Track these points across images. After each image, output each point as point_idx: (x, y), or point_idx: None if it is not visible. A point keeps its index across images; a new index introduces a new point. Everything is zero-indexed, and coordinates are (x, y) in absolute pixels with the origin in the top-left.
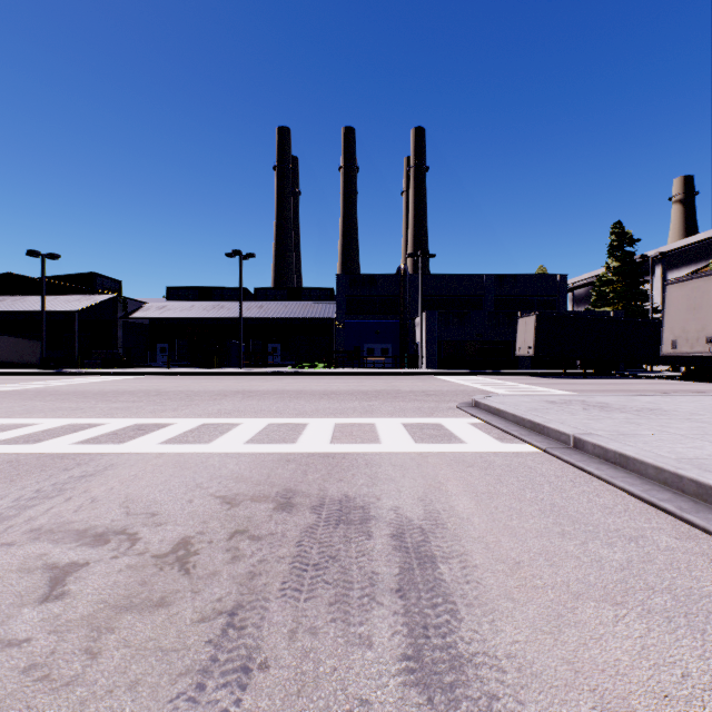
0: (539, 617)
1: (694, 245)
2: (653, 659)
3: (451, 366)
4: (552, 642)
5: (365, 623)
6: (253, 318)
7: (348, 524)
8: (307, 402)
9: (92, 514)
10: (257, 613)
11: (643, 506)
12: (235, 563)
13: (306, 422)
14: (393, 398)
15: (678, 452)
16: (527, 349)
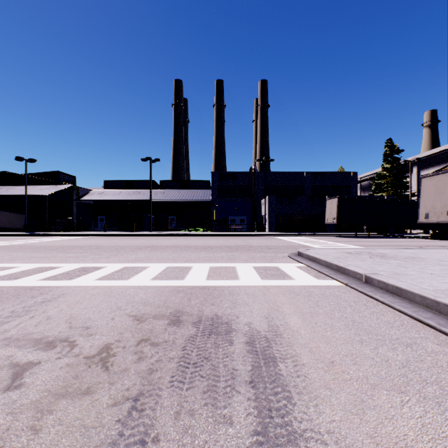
0: (348, 402)
1: (437, 153)
2: (431, 434)
3: (284, 230)
4: (358, 421)
5: (228, 407)
6: (158, 200)
7: (217, 334)
8: (192, 253)
9: (47, 327)
10: (153, 399)
11: (413, 322)
12: (140, 362)
13: (191, 265)
14: (247, 250)
15: (434, 285)
16: (332, 219)
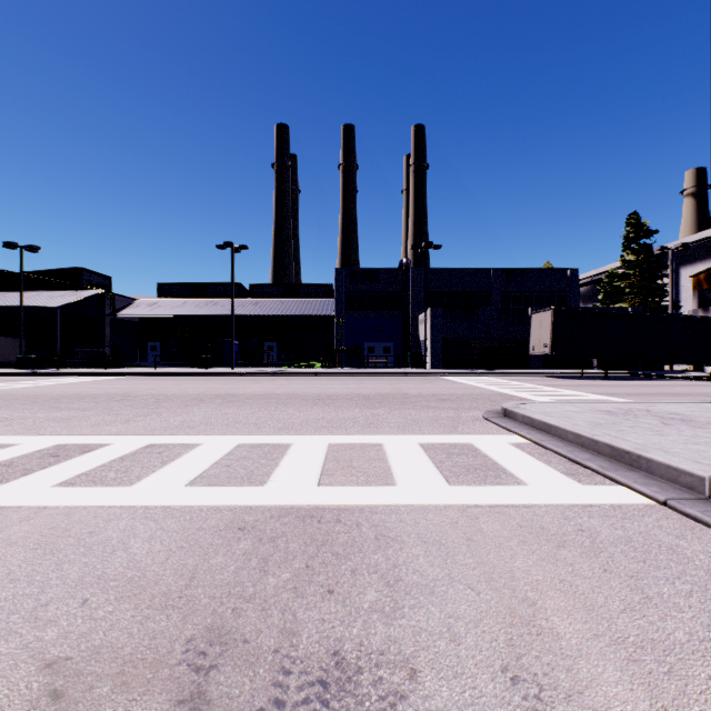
0: None
1: (710, 239)
2: None
3: (457, 366)
4: None
5: None
6: (247, 315)
7: None
8: (297, 409)
9: None
10: None
11: None
12: None
13: (289, 441)
14: (401, 405)
15: None
16: (543, 347)
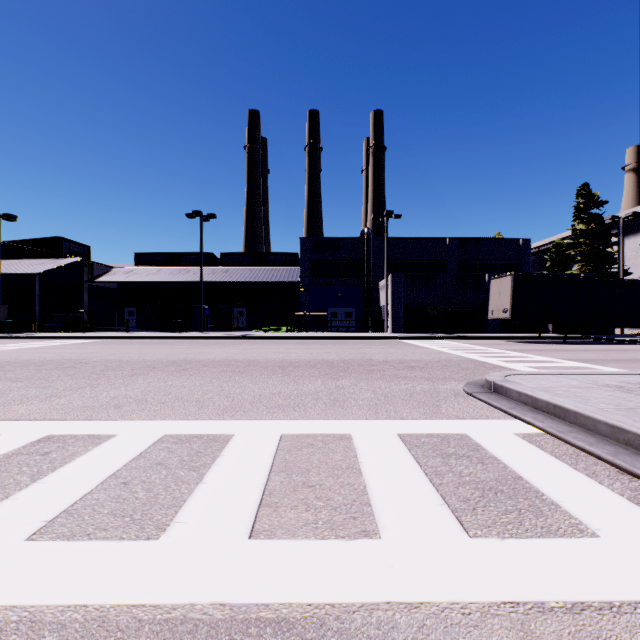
0: None
1: None
2: None
3: (417, 330)
4: None
5: None
6: (217, 282)
7: None
8: (252, 380)
9: None
10: None
11: None
12: None
13: (230, 431)
14: (367, 374)
15: None
16: (503, 312)
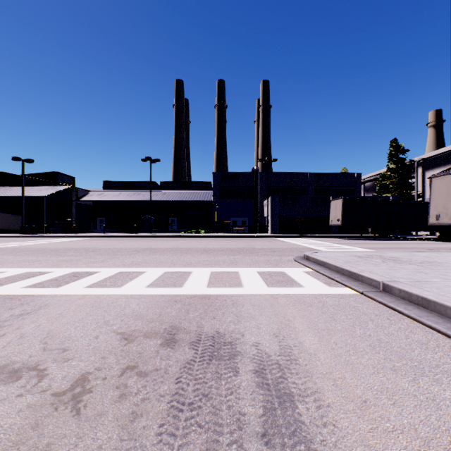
0: None
1: (443, 154)
2: None
3: (287, 232)
4: None
5: None
6: (159, 201)
7: (219, 360)
8: (192, 256)
9: (16, 350)
10: None
11: (450, 342)
12: (121, 402)
13: (191, 270)
14: (250, 253)
15: None
16: (337, 221)
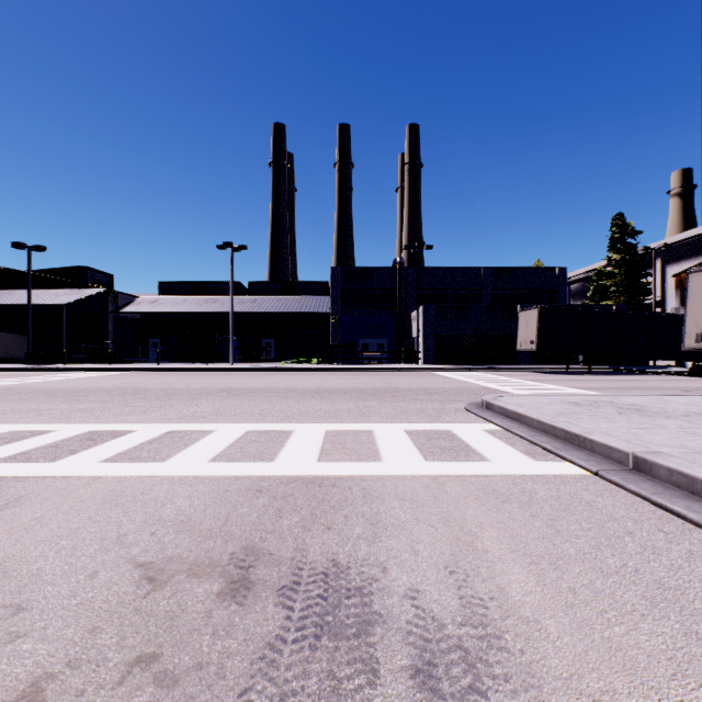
0: None
1: (694, 238)
2: None
3: (448, 361)
4: None
5: None
6: (246, 312)
7: (336, 637)
8: (296, 402)
9: None
10: None
11: None
12: None
13: (291, 428)
14: (391, 398)
15: None
16: (529, 344)
